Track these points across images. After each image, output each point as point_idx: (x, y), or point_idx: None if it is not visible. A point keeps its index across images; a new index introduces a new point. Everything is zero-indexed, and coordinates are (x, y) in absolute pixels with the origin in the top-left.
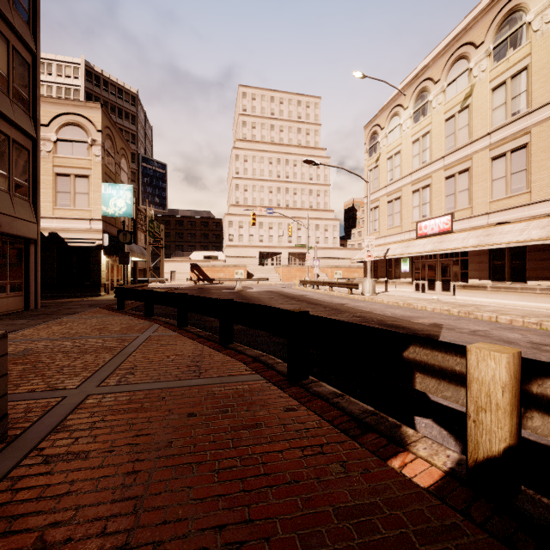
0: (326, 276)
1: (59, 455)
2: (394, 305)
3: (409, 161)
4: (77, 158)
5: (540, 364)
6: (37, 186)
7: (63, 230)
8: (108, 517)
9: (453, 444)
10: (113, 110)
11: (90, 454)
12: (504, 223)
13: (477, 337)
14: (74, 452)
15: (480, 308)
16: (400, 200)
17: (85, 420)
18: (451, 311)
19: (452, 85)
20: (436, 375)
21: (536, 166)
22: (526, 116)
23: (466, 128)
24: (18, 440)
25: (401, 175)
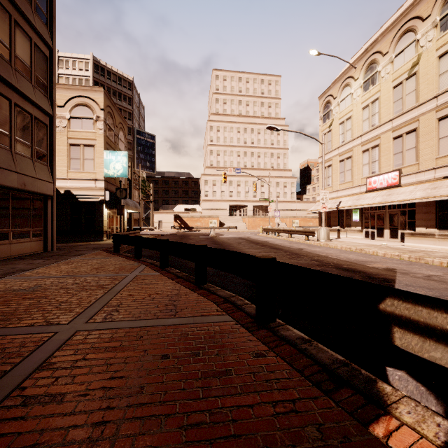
0: (285, 225)
1: (37, 397)
2: (348, 250)
3: (359, 124)
4: (85, 131)
5: None
6: (53, 154)
7: (74, 189)
8: None
9: (434, 403)
10: (114, 94)
11: (66, 397)
12: None
13: (432, 282)
14: (51, 394)
15: (430, 254)
16: (351, 159)
17: (68, 358)
18: (402, 256)
19: (400, 56)
20: (420, 332)
21: None
22: None
23: (413, 93)
24: (6, 377)
25: (352, 137)
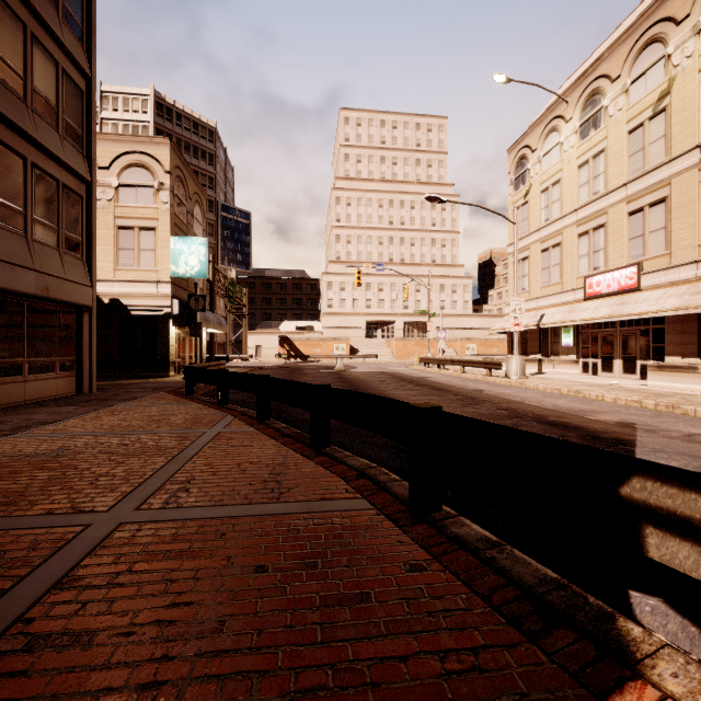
0: (455, 352)
1: (50, 636)
2: (555, 393)
3: (573, 192)
4: (142, 207)
5: None
6: (92, 241)
7: (125, 296)
8: None
9: None
10: (187, 149)
11: (96, 637)
12: None
13: (697, 445)
14: (73, 631)
15: (690, 400)
16: (560, 248)
17: (105, 569)
18: (644, 403)
19: (639, 81)
20: (694, 537)
21: None
22: None
23: (661, 141)
24: (2, 600)
25: (562, 213)
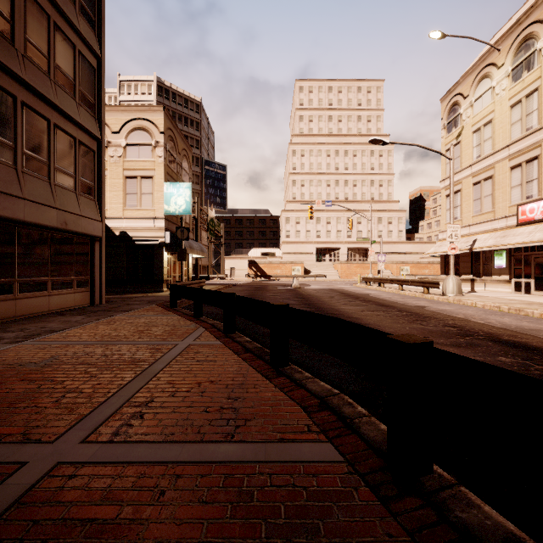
0: (391, 272)
1: None
2: (496, 310)
3: (505, 130)
4: (143, 160)
5: None
6: (101, 186)
7: (131, 229)
8: None
9: None
10: (180, 119)
11: None
12: None
13: None
14: None
15: None
16: (492, 180)
17: None
18: None
19: None
20: None
21: None
22: None
23: None
24: None
25: (493, 149)
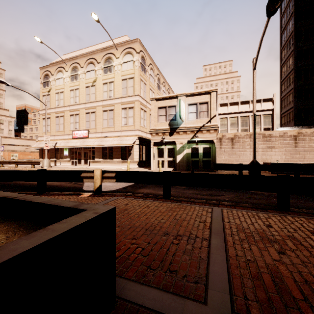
0: (3, 157)
1: None
2: None
3: (68, 99)
4: None
5: (104, 171)
6: None
7: None
8: None
9: None
10: None
11: None
12: (107, 137)
13: None
14: None
15: None
16: (64, 118)
17: None
18: None
19: (88, 73)
20: (88, 178)
21: (116, 118)
22: (113, 99)
23: (94, 94)
24: None
25: (64, 105)
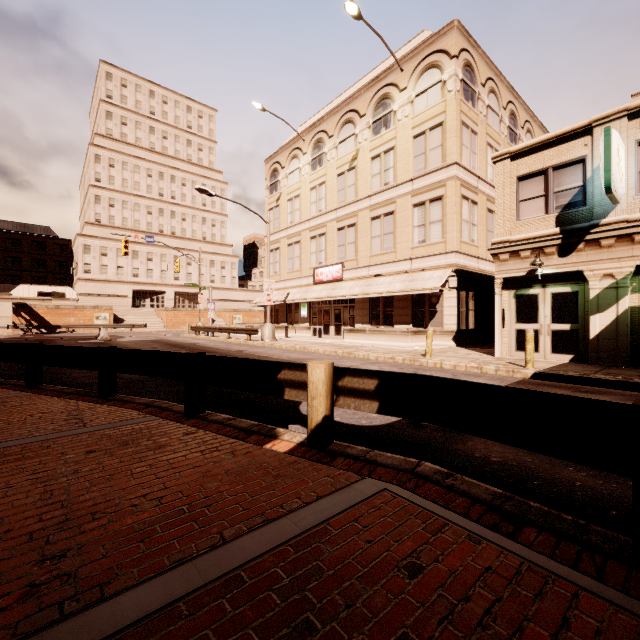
0: (224, 321)
1: None
2: (292, 350)
3: (308, 206)
4: None
5: (342, 369)
6: None
7: None
8: (40, 514)
9: None
10: None
11: None
12: (379, 275)
13: None
14: None
15: (359, 349)
16: (300, 245)
17: None
18: (338, 352)
19: (343, 144)
20: (297, 387)
21: (399, 231)
22: (393, 188)
23: (353, 187)
24: None
25: (301, 220)
